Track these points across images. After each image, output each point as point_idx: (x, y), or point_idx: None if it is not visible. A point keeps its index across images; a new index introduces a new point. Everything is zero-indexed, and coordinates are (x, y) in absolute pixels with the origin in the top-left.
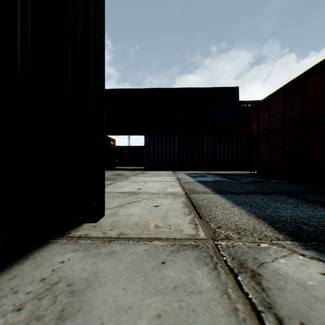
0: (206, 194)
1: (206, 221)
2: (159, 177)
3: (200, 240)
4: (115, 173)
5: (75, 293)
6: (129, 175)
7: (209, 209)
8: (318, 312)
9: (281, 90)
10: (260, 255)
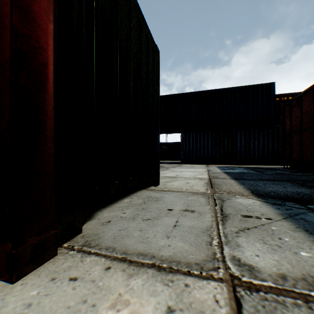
0: (225, 179)
1: (214, 189)
2: (193, 169)
3: (206, 193)
4: None
5: (158, 198)
6: (168, 167)
7: (220, 185)
8: (237, 206)
9: (311, 89)
10: (231, 198)
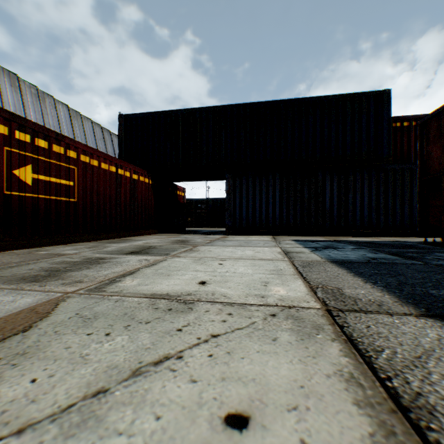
0: (396, 317)
1: None
2: (250, 249)
3: None
4: (179, 239)
5: None
6: (198, 243)
7: None
8: None
9: None
10: None
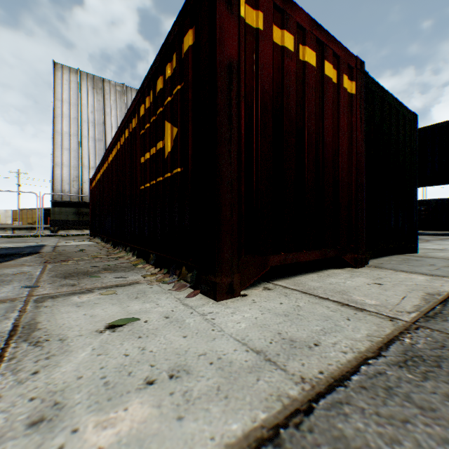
0: None
1: None
2: None
3: None
4: None
5: (417, 260)
6: (428, 239)
7: None
8: None
9: None
10: None
